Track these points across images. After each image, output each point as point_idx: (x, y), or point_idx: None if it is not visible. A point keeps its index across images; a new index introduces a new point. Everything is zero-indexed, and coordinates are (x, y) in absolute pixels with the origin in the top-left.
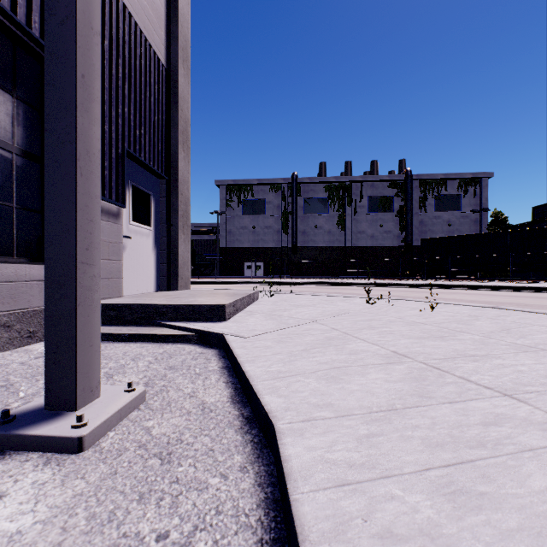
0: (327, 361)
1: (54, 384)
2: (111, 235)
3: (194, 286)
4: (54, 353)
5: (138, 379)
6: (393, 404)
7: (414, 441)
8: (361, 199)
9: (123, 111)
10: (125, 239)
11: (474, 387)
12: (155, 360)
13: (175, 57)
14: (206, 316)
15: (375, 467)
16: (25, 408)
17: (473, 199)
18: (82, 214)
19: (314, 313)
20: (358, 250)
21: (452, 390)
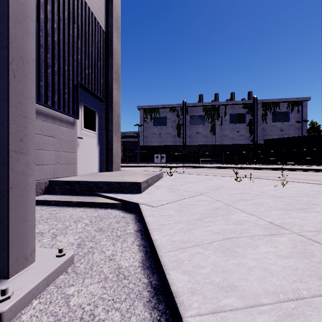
0: (219, 230)
1: None
2: (69, 136)
3: (124, 168)
4: None
5: (74, 239)
6: (298, 289)
7: None
8: (225, 115)
9: (77, 58)
10: (79, 139)
11: None
12: (90, 222)
13: (111, 26)
14: (128, 189)
15: None
16: None
17: (297, 114)
18: (15, 110)
19: (200, 187)
20: (223, 147)
21: None
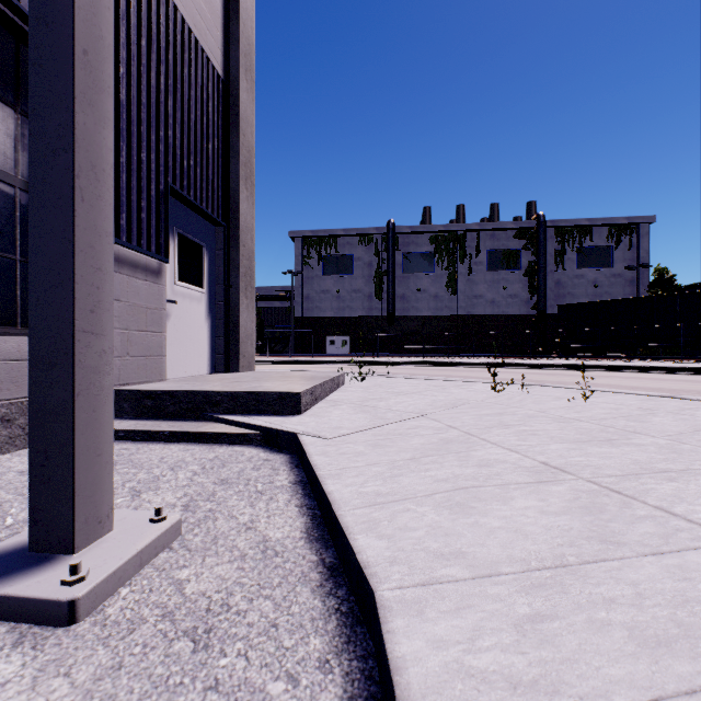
0: (447, 476)
1: (42, 512)
2: (150, 299)
3: (261, 367)
4: (42, 466)
5: (176, 498)
6: (562, 555)
7: (615, 632)
8: (477, 253)
9: (166, 135)
10: (169, 305)
11: (685, 526)
12: (202, 469)
13: (235, 66)
14: (274, 408)
15: (559, 690)
16: (2, 546)
17: (629, 252)
18: (84, 259)
19: (420, 403)
20: (474, 320)
21: (651, 530)
